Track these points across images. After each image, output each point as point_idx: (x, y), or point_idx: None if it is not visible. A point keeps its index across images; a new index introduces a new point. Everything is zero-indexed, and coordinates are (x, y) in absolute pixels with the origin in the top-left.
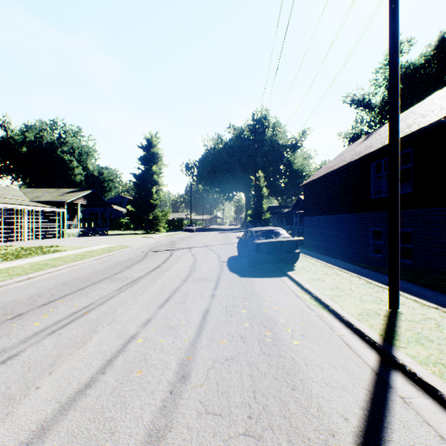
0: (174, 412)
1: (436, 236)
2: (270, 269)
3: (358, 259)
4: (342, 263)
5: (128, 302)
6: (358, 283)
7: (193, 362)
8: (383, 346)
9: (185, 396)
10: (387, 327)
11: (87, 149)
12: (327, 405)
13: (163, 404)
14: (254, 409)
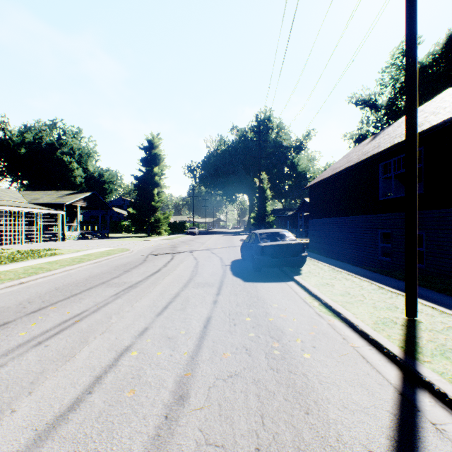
0: (169, 443)
1: (449, 239)
2: (276, 273)
3: (366, 263)
4: (350, 266)
5: (124, 309)
6: (370, 289)
7: (192, 379)
8: (405, 361)
9: (182, 422)
10: (406, 338)
11: (87, 150)
12: (348, 433)
13: (156, 432)
14: (263, 439)
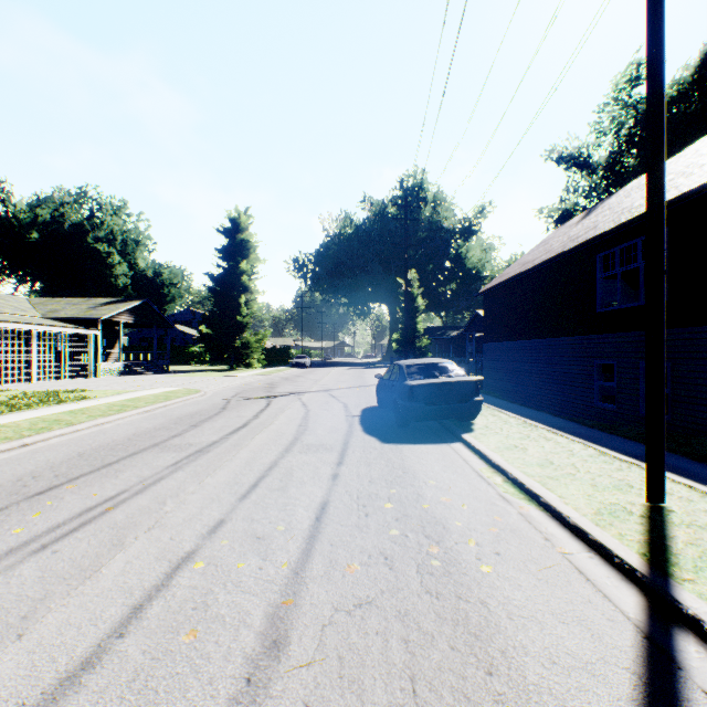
0: None
1: None
2: (432, 429)
3: (575, 412)
4: (552, 418)
5: (187, 488)
6: (585, 455)
7: (295, 610)
8: (652, 579)
9: (276, 691)
10: (650, 539)
11: (136, 235)
12: None
13: None
14: None
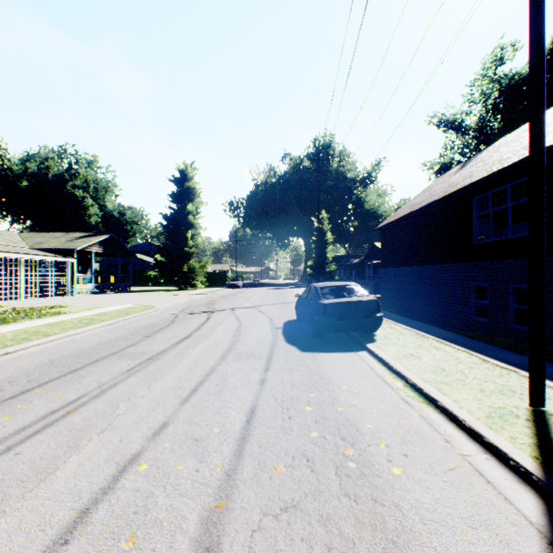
0: None
1: None
2: (342, 339)
3: (455, 324)
4: (438, 330)
5: (138, 392)
6: (470, 362)
7: (227, 514)
8: (548, 483)
9: None
10: (539, 443)
11: (105, 183)
12: None
13: None
14: None
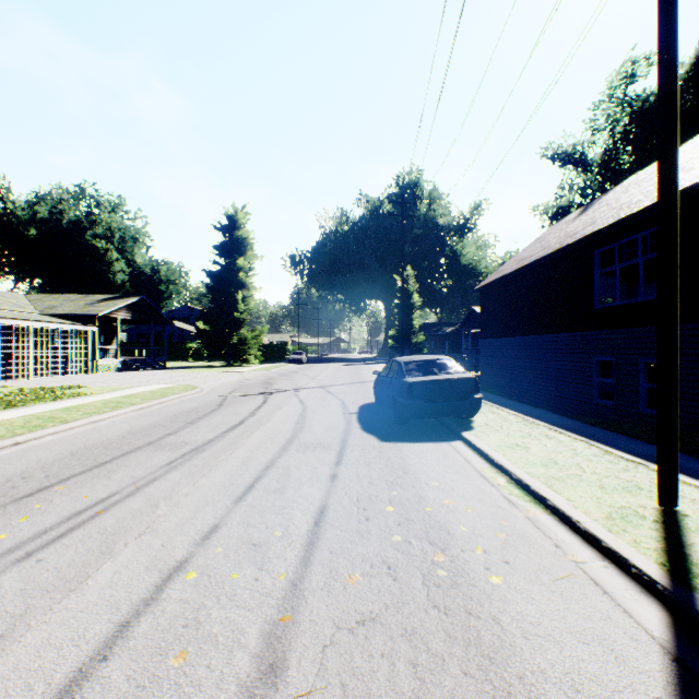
0: None
1: None
2: (431, 426)
3: (573, 408)
4: (552, 415)
5: (181, 489)
6: (589, 454)
7: (293, 628)
8: (675, 593)
9: None
10: (668, 547)
11: (133, 232)
12: None
13: None
14: None
